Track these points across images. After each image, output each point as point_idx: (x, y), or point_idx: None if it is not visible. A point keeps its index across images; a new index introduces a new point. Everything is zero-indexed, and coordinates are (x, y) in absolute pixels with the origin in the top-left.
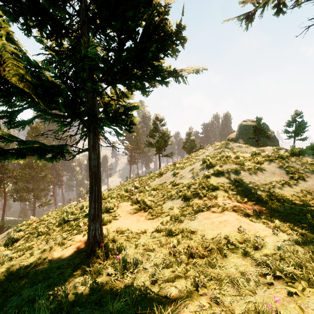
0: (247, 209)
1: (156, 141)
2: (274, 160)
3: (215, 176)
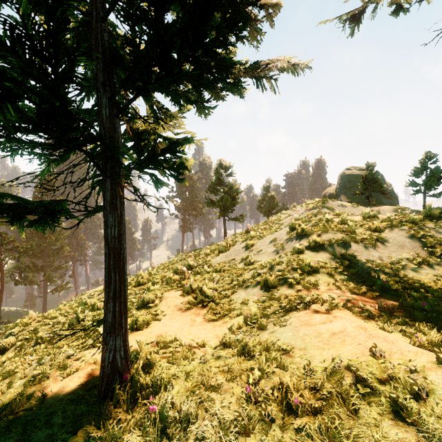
0: (368, 306)
1: (219, 198)
2: (401, 226)
3: (311, 250)
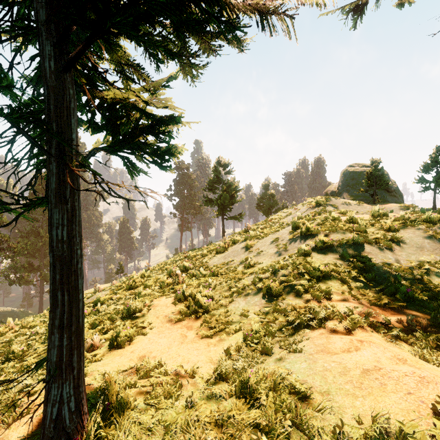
0: (393, 322)
1: (218, 196)
2: (417, 225)
3: (319, 252)
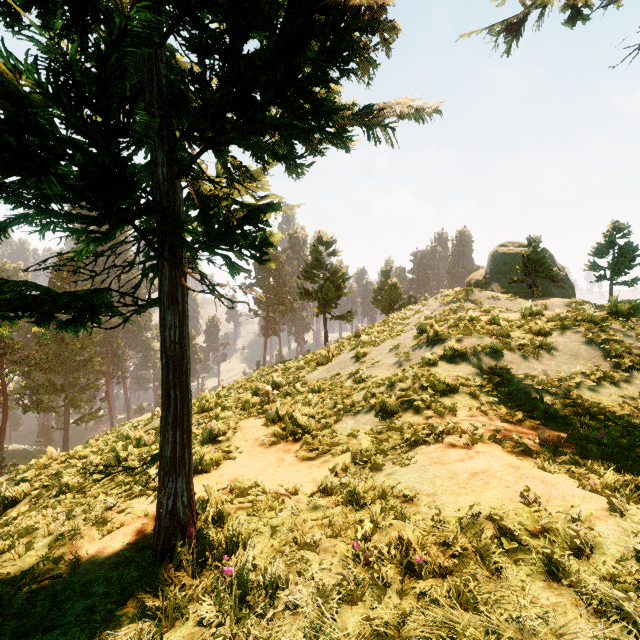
0: (524, 439)
1: (318, 287)
2: (575, 327)
3: (448, 362)
